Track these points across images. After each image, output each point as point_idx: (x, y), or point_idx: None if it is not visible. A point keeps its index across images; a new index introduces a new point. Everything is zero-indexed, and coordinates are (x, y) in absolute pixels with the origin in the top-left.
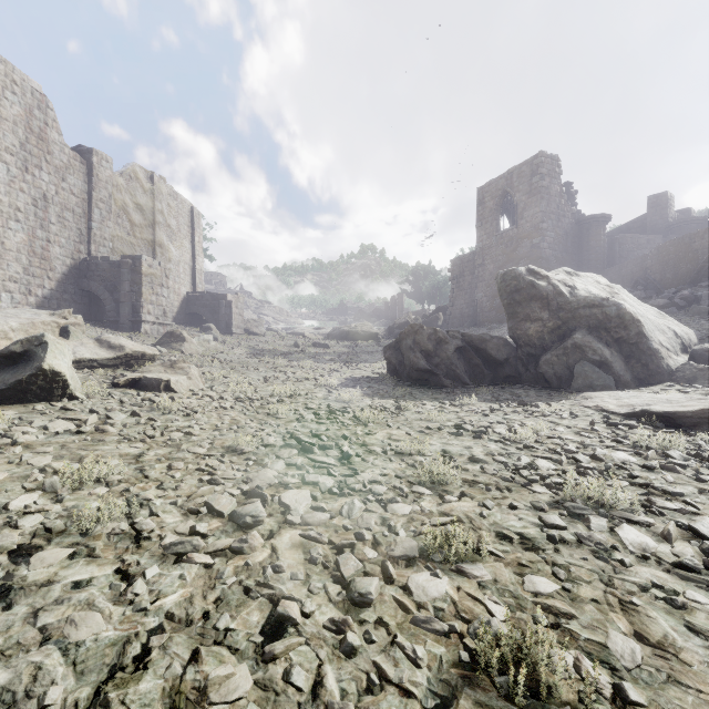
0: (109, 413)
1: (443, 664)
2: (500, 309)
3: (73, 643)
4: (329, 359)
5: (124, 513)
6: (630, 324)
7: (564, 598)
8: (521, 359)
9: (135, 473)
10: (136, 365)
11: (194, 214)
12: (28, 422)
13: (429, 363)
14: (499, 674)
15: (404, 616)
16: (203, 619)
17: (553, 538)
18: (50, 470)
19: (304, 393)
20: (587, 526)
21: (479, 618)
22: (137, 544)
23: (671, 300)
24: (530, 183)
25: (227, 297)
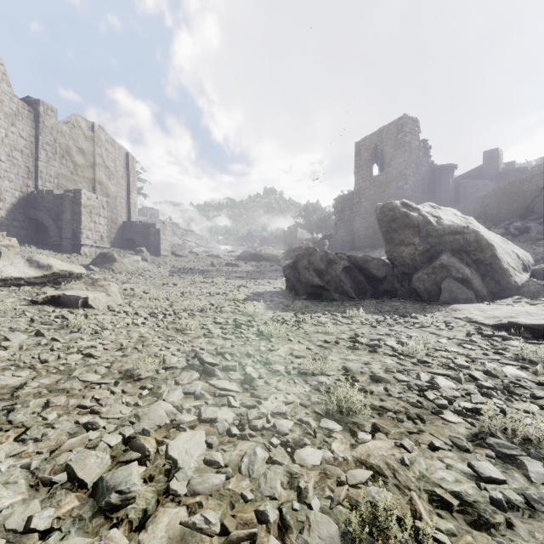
0: (7, 334)
1: None
2: (372, 237)
3: None
4: (239, 276)
5: None
6: (486, 247)
7: None
8: (396, 277)
9: None
10: (64, 282)
11: (129, 158)
12: None
13: (321, 280)
14: None
15: None
16: None
17: (500, 504)
18: None
19: (214, 307)
20: (526, 476)
21: None
22: None
23: (507, 230)
24: (396, 139)
25: (156, 226)
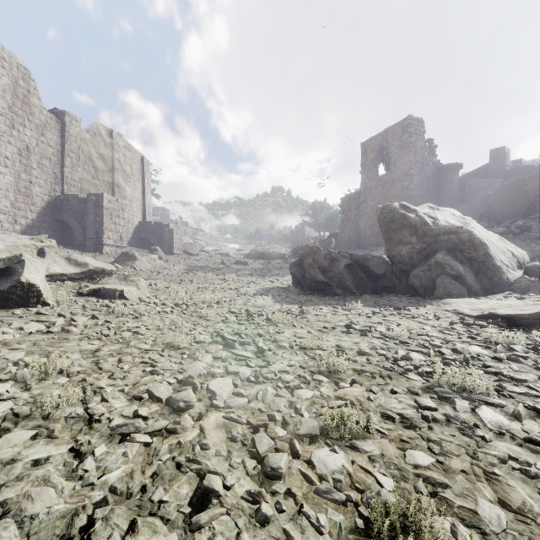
0: (73, 317)
1: (342, 530)
2: (378, 235)
3: (29, 515)
4: (248, 273)
5: (80, 399)
6: (479, 246)
7: (439, 470)
8: (395, 273)
9: (92, 365)
10: (98, 278)
11: (144, 162)
12: (7, 324)
13: (325, 277)
14: (389, 539)
15: (309, 487)
16: (141, 492)
17: (427, 418)
18: (22, 363)
19: (228, 300)
20: (453, 407)
21: (370, 489)
22: (90, 426)
23: (509, 229)
24: (401, 139)
25: (170, 226)
